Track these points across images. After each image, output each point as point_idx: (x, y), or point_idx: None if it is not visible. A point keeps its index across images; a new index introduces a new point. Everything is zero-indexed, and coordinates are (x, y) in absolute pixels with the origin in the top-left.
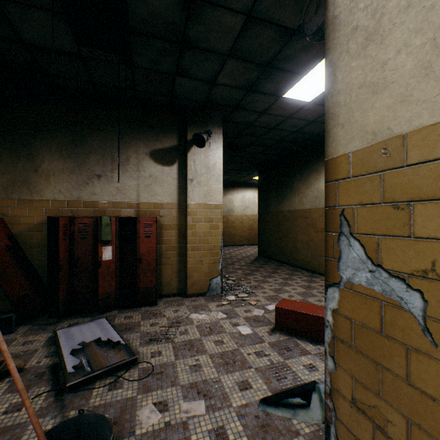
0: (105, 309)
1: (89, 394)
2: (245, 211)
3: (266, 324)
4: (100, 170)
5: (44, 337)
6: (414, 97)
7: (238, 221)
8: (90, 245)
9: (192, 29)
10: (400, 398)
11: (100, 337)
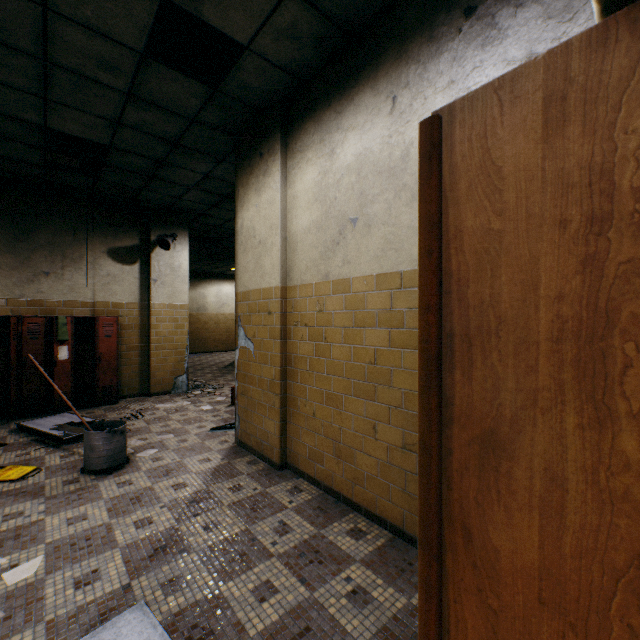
0: (59, 410)
1: (83, 443)
2: (221, 309)
3: (226, 403)
4: (49, 267)
5: (3, 431)
6: (252, 279)
7: (212, 321)
8: (42, 346)
9: (162, 173)
10: (250, 381)
11: (69, 424)
